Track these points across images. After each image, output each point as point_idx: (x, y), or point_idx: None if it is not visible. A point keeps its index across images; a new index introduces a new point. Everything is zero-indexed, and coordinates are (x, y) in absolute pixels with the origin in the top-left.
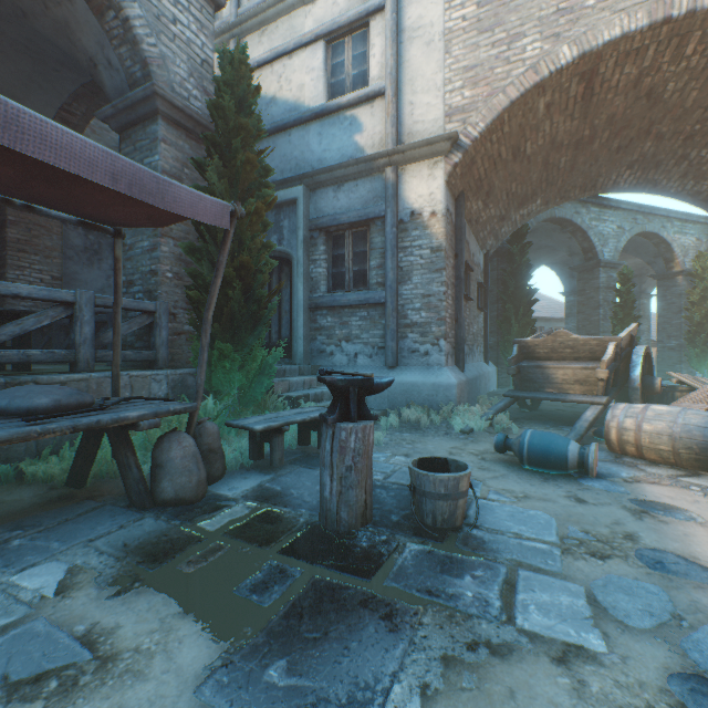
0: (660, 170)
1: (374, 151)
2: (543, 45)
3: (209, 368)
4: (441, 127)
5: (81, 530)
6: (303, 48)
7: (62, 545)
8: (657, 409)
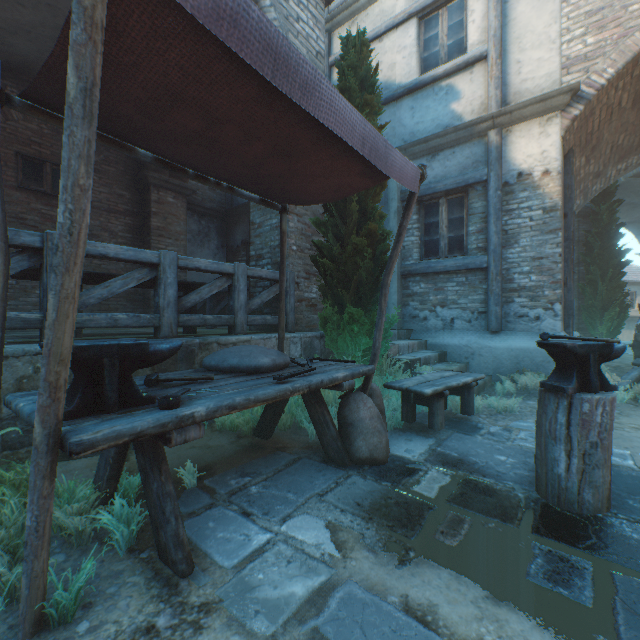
0: None
1: (473, 116)
2: None
3: (336, 332)
4: (556, 81)
5: (301, 482)
6: (394, 29)
7: (297, 497)
8: None
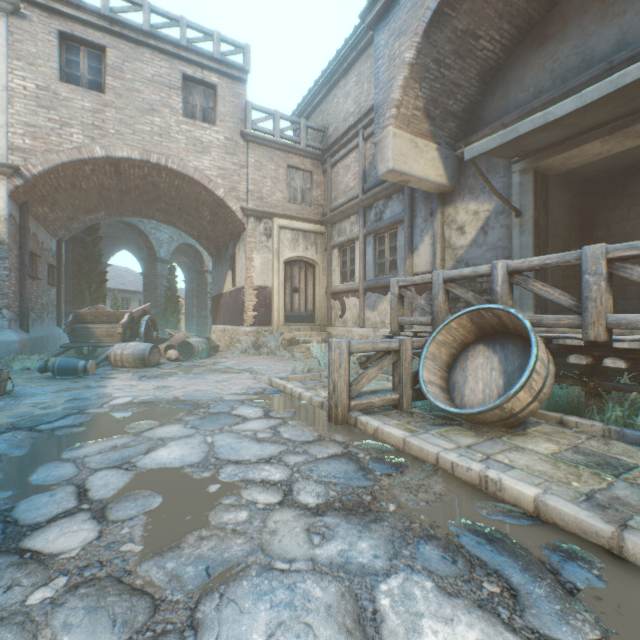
0: (175, 218)
1: None
2: (86, 139)
3: None
4: (6, 155)
5: None
6: None
7: None
8: (132, 344)
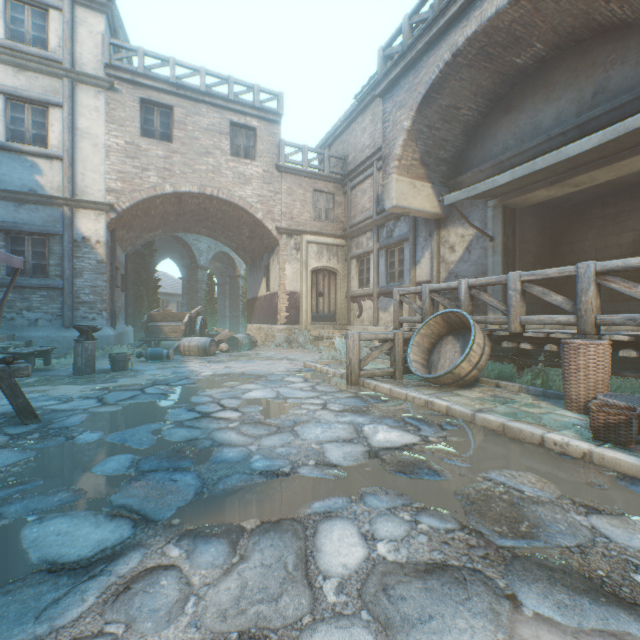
0: (218, 233)
1: (54, 191)
2: (159, 180)
3: None
4: (105, 196)
5: None
6: None
7: None
8: (196, 338)
